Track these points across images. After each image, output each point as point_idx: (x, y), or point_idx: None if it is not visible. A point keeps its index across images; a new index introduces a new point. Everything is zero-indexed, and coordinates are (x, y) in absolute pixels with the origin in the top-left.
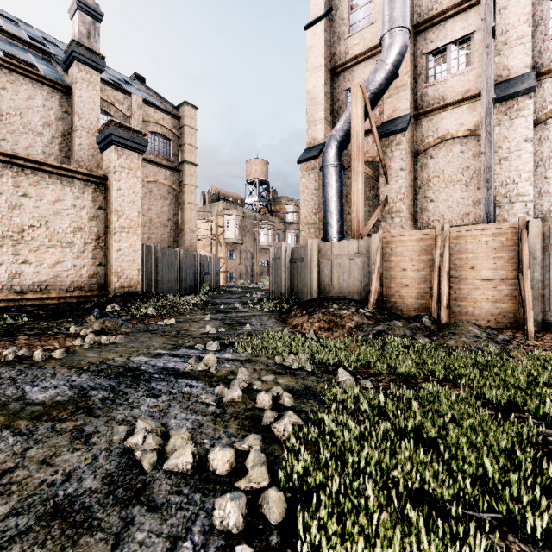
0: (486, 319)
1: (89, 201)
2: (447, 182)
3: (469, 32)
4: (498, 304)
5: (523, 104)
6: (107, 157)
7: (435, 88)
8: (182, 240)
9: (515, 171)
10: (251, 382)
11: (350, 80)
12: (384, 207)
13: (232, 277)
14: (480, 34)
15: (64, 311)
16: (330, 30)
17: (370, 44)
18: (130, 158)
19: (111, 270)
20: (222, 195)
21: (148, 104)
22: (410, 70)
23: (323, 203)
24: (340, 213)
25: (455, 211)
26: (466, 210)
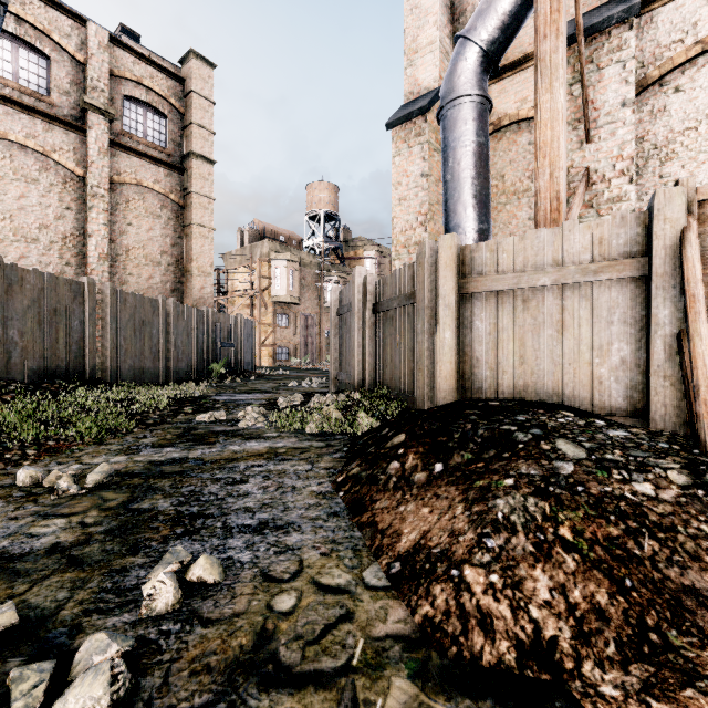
0: None
1: None
2: None
3: None
4: None
5: None
6: None
7: None
8: (187, 288)
9: None
10: None
11: None
12: (586, 188)
13: (283, 353)
14: None
15: None
16: None
17: None
18: None
19: None
20: (269, 232)
21: (122, 47)
22: None
23: (445, 187)
24: (484, 205)
25: None
26: None
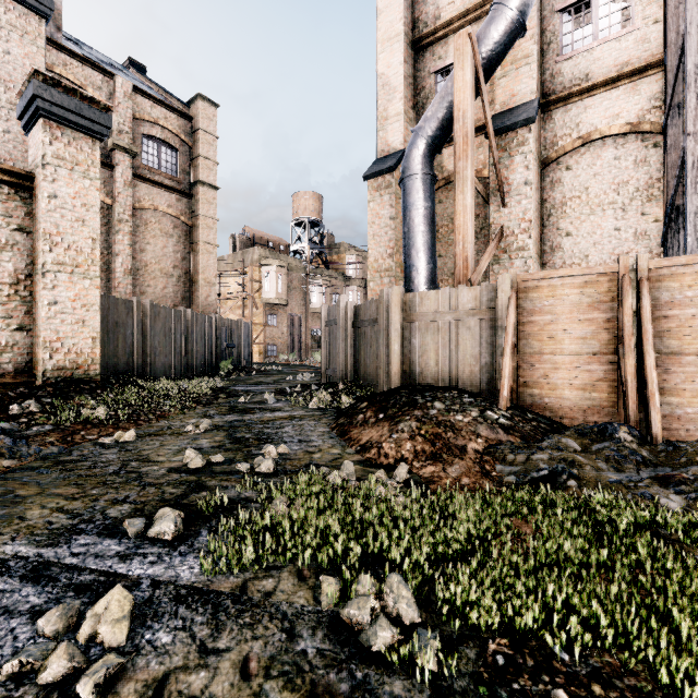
0: None
1: None
2: (592, 205)
3: None
4: None
5: None
6: (33, 140)
7: (575, 62)
8: (195, 296)
9: None
10: None
11: (442, 57)
12: (499, 241)
13: (272, 350)
14: None
15: None
16: None
17: (473, 1)
18: (77, 144)
19: (39, 338)
20: (258, 238)
21: (142, 94)
22: (537, 32)
23: (404, 236)
24: (431, 251)
25: (606, 250)
26: (623, 247)
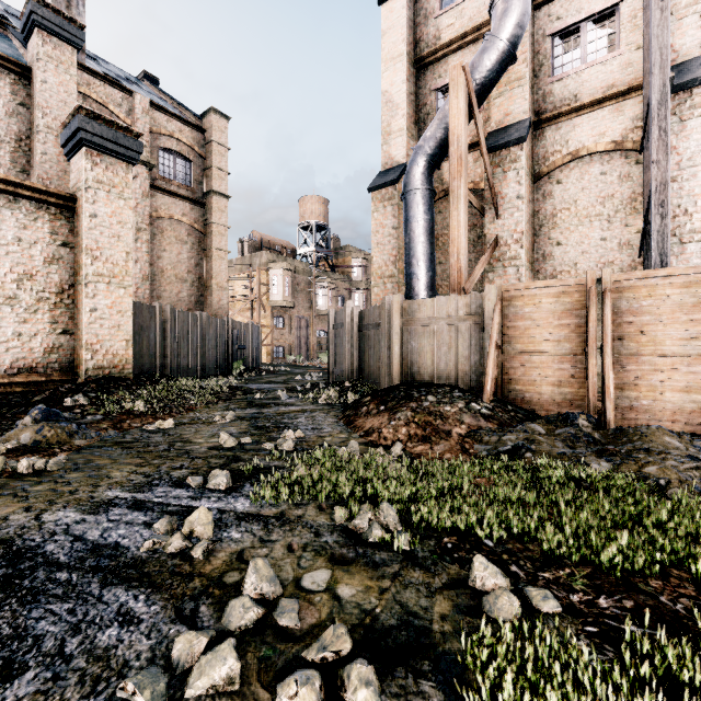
0: (673, 419)
1: (45, 233)
2: (581, 217)
3: (614, 2)
4: (692, 396)
5: (700, 99)
6: (76, 166)
7: (564, 84)
8: (208, 300)
9: (688, 196)
10: (276, 597)
11: (442, 76)
12: (493, 251)
13: (280, 352)
14: (630, 4)
15: (2, 406)
16: (414, 6)
17: (470, 24)
18: (113, 169)
19: (81, 341)
20: (266, 242)
21: (159, 109)
22: (529, 57)
23: (405, 246)
24: (430, 260)
25: (593, 258)
26: (608, 256)
